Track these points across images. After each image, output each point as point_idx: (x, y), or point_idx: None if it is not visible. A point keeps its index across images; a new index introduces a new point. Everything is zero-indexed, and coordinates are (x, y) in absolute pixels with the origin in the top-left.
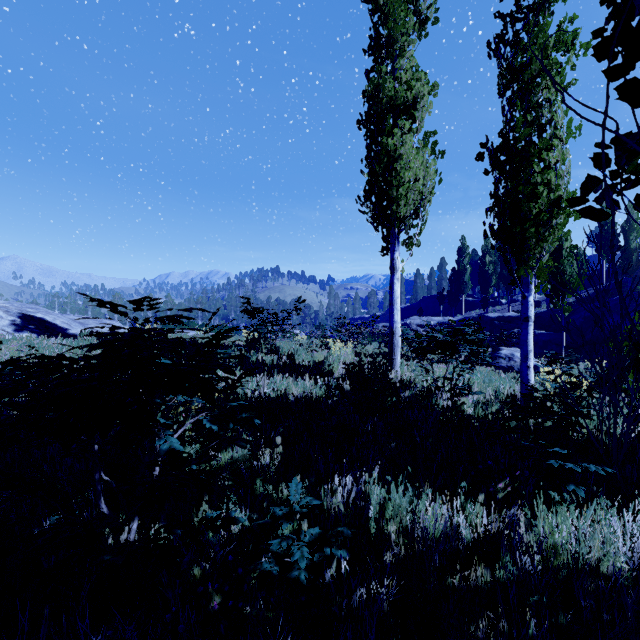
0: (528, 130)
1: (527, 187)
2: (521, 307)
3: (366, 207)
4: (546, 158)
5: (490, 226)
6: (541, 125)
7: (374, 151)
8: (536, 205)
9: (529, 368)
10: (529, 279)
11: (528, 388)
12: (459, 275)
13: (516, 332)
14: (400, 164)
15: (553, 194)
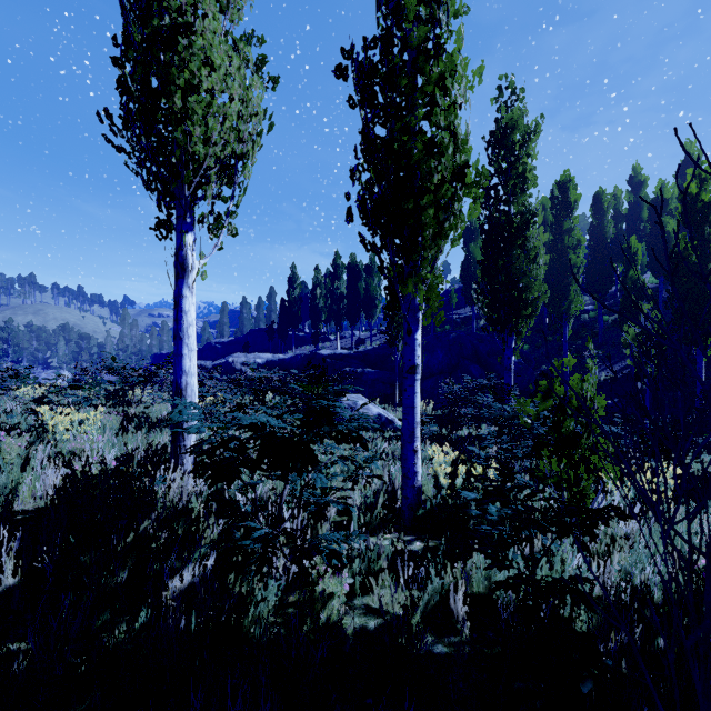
0: (425, 29)
1: (421, 136)
2: (404, 349)
3: (127, 140)
4: (451, 88)
5: (360, 199)
6: (438, 38)
7: (133, 4)
8: (439, 165)
9: (417, 453)
10: (416, 302)
11: (416, 487)
12: (290, 307)
13: (348, 371)
14: (191, 45)
15: (459, 155)
